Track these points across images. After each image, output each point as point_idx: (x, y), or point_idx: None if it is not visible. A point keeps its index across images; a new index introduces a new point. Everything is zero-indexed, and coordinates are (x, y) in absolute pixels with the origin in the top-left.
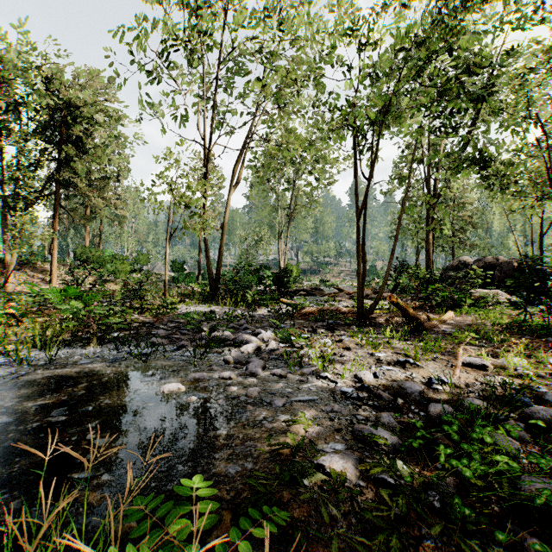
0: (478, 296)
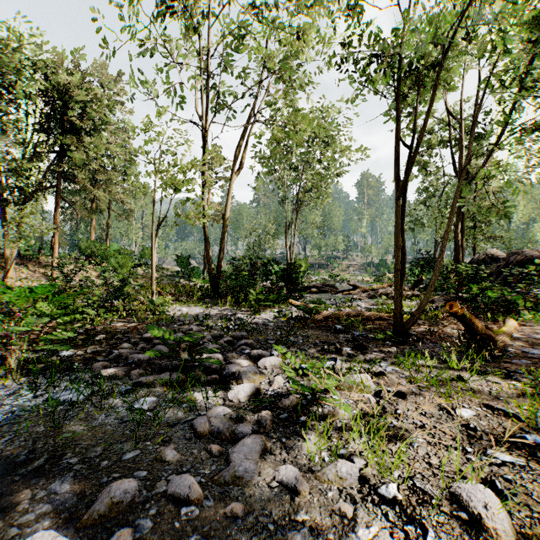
0: (531, 296)
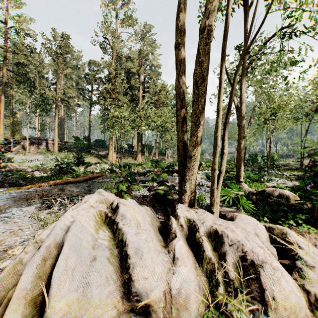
0: None
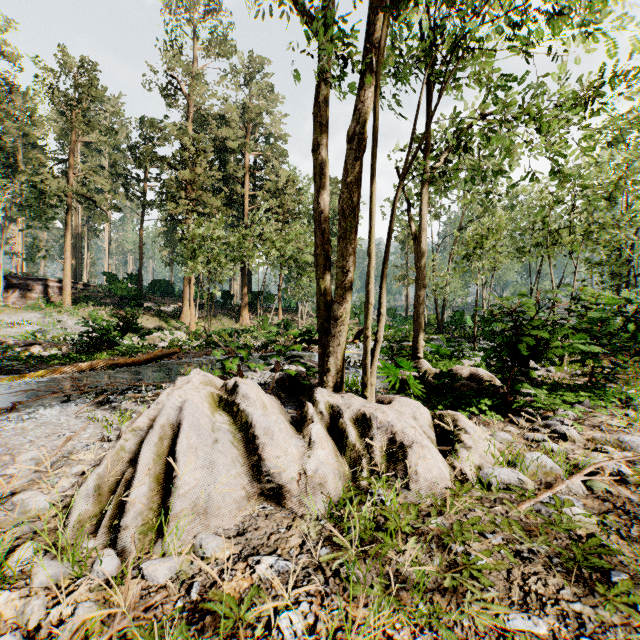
0: None
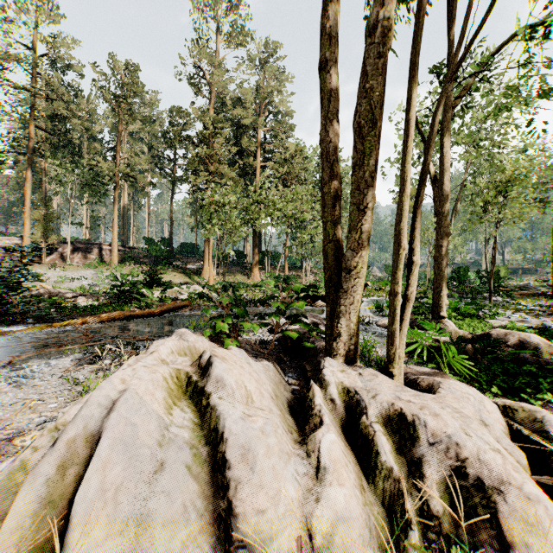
0: None
